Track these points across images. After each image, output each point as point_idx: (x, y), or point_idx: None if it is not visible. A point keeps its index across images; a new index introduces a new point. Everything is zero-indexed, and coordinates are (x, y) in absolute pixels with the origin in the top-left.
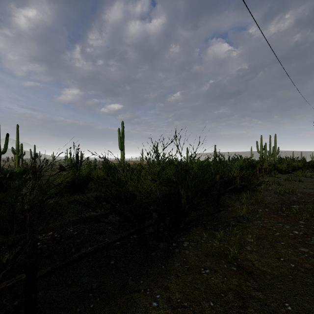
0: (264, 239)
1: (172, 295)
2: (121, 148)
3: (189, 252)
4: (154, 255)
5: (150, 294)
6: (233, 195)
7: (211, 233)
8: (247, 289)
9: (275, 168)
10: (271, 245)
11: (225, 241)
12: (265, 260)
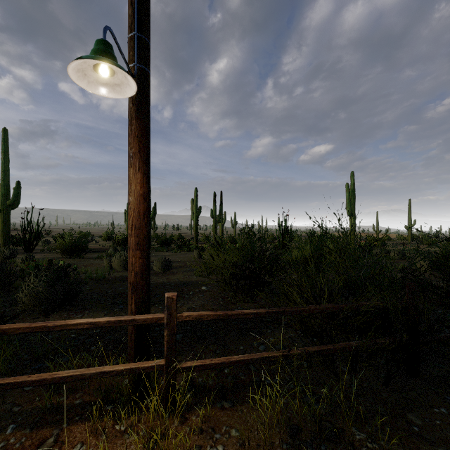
0: None
1: None
2: (351, 213)
3: None
4: None
5: None
6: None
7: None
8: None
9: None
10: None
11: None
12: None
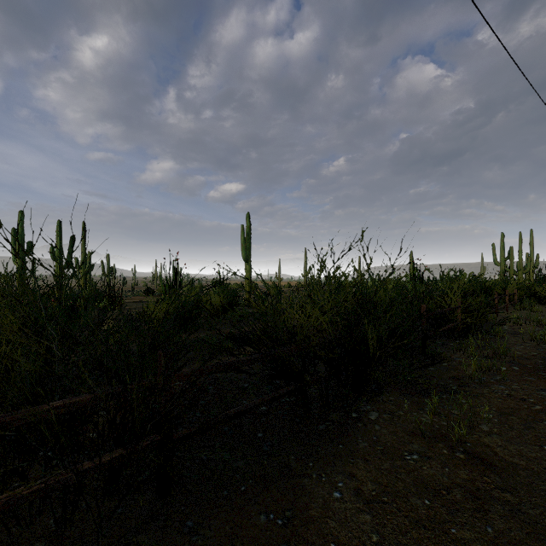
0: (512, 415)
1: (362, 485)
2: (247, 259)
3: (380, 428)
4: (323, 429)
5: (328, 481)
6: (449, 341)
7: (415, 402)
8: (485, 487)
9: (531, 294)
10: (525, 425)
11: (442, 414)
12: (515, 448)
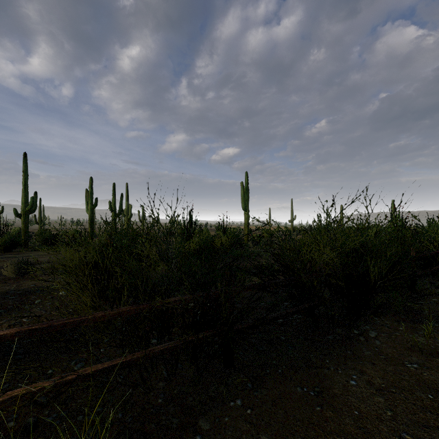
0: None
1: (372, 379)
2: (245, 208)
3: (380, 342)
4: (332, 339)
5: (344, 373)
6: (437, 281)
7: (409, 326)
8: None
9: None
10: None
11: (436, 338)
12: None
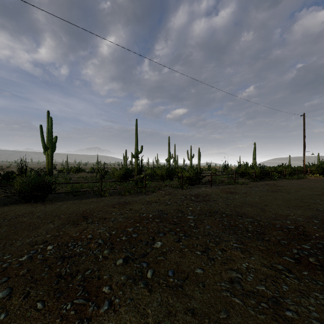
0: None
1: None
2: (255, 158)
3: None
4: None
5: None
6: None
7: None
8: None
9: None
10: None
11: None
12: None
